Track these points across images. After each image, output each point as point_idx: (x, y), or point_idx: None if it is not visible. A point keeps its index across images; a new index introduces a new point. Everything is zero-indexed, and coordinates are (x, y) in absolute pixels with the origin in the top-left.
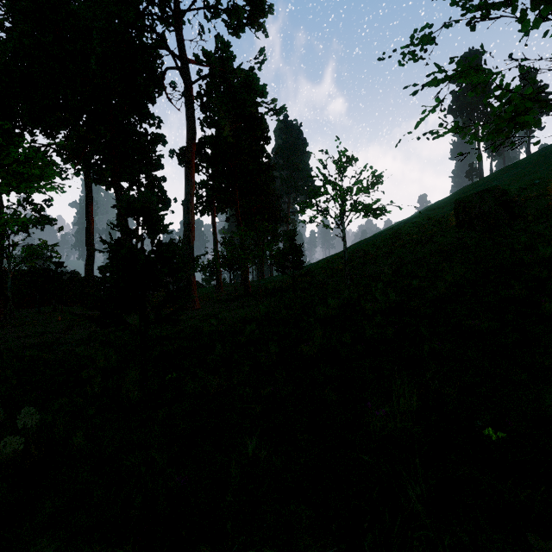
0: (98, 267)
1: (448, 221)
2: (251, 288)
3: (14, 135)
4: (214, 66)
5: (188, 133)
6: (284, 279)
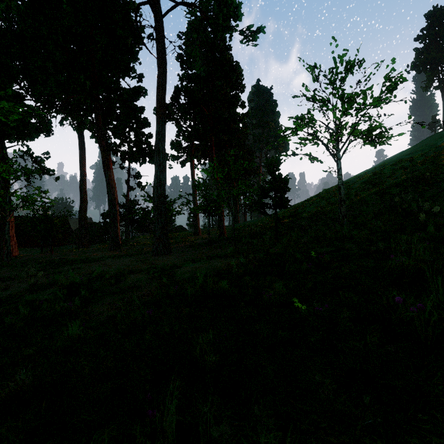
0: (101, 214)
1: (443, 159)
2: (227, 232)
3: (13, 94)
4: (187, 5)
5: (158, 68)
6: (257, 223)
